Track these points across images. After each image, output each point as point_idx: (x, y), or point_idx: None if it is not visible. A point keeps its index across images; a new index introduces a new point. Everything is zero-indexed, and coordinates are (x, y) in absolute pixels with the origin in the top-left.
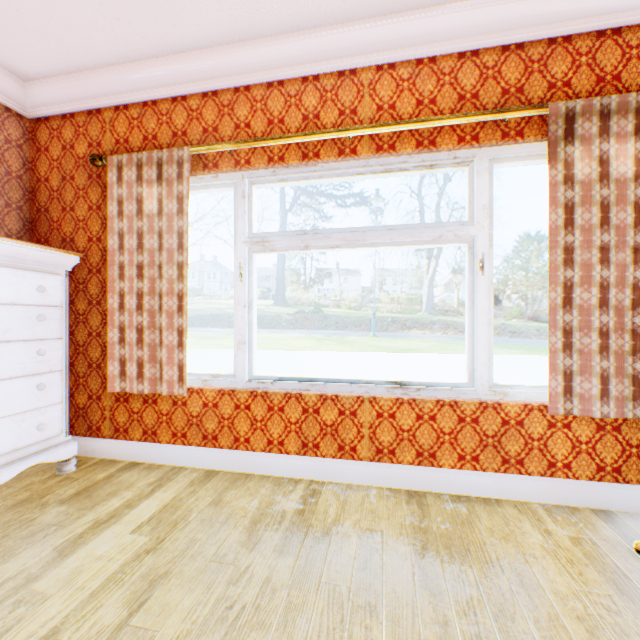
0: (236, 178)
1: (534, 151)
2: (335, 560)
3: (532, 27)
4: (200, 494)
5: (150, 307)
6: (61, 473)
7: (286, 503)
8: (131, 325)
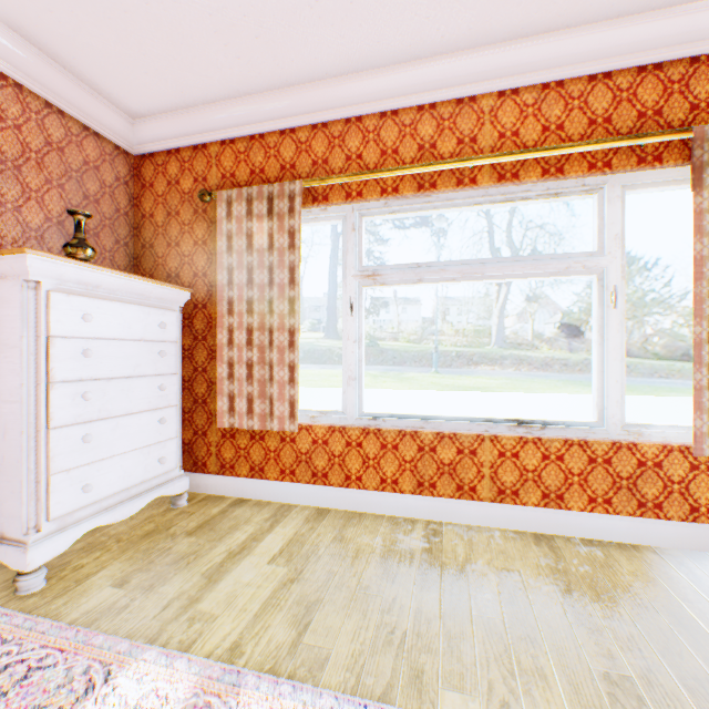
0: (345, 210)
1: (673, 176)
2: (479, 595)
3: (672, 46)
4: (320, 530)
5: (259, 342)
6: (175, 507)
7: (410, 541)
8: (240, 361)
